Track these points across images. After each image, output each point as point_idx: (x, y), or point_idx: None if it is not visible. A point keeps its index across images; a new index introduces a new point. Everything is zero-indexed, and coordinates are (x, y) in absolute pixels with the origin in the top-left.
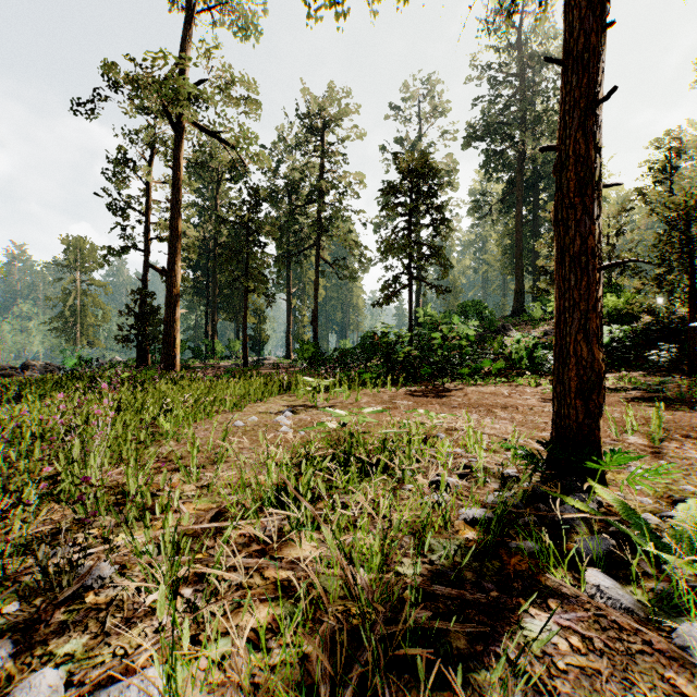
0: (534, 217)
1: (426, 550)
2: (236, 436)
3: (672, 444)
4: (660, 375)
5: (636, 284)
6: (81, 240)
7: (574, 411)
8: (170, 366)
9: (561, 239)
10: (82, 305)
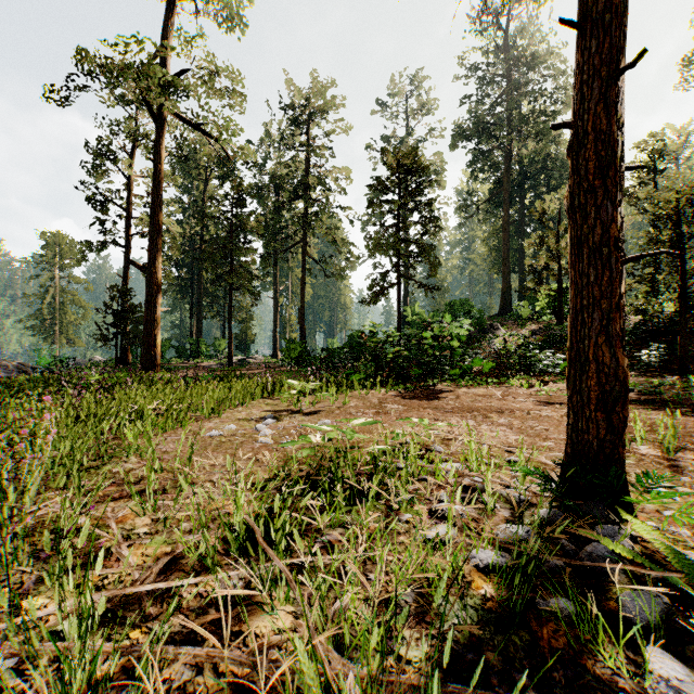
0: (520, 217)
1: (446, 659)
2: (210, 449)
3: (687, 455)
4: (651, 375)
5: (627, 283)
6: (60, 235)
7: (594, 425)
8: (150, 366)
9: (578, 227)
10: (61, 302)
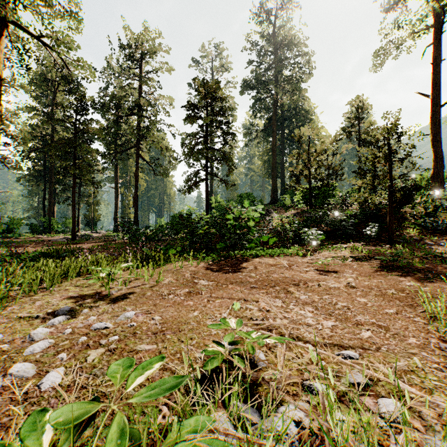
0: (281, 143)
1: None
2: None
3: None
4: (373, 244)
5: (359, 183)
6: None
7: None
8: None
9: None
10: None
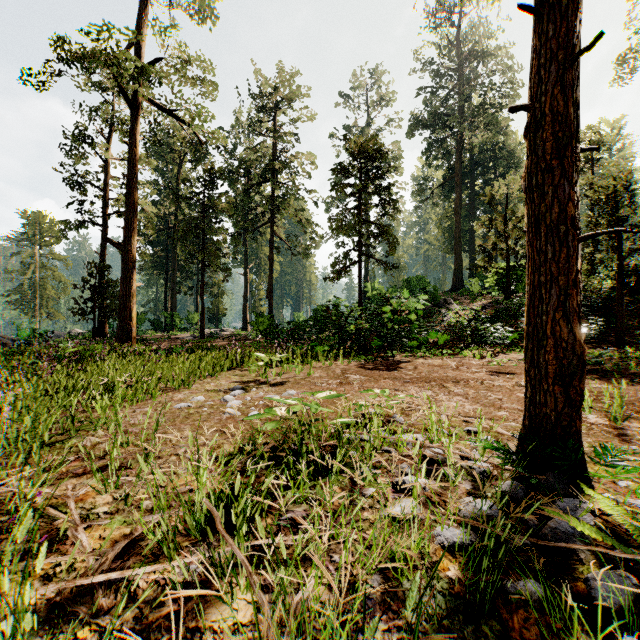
0: (470, 201)
1: None
2: (177, 421)
3: (633, 424)
4: (591, 346)
5: None
6: (40, 214)
7: (552, 398)
8: (126, 338)
9: (535, 206)
10: (41, 278)
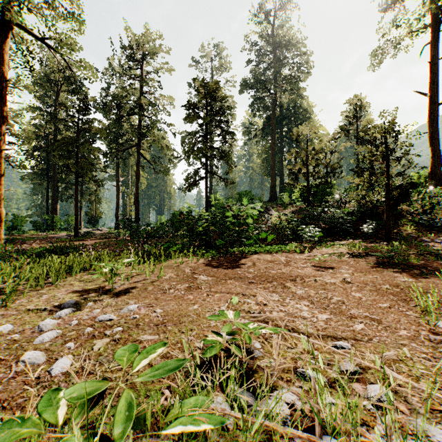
0: (280, 141)
1: None
2: None
3: None
4: (370, 241)
5: (356, 181)
6: None
7: None
8: None
9: None
10: None
